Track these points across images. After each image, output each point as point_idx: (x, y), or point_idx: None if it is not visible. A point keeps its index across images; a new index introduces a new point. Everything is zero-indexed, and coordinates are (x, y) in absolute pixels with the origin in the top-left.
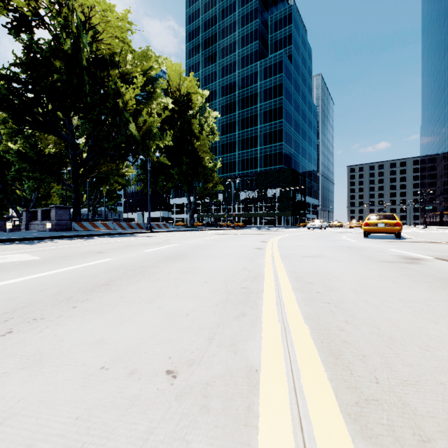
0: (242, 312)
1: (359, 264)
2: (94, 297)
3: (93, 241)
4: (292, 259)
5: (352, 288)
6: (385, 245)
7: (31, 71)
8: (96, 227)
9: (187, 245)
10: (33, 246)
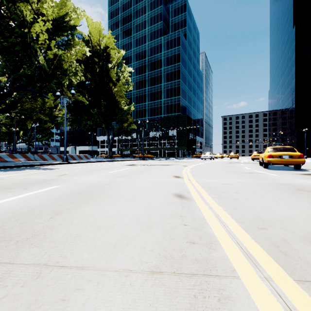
0: None
1: None
2: None
3: None
4: None
5: None
6: None
7: None
8: (15, 159)
9: (73, 187)
10: None
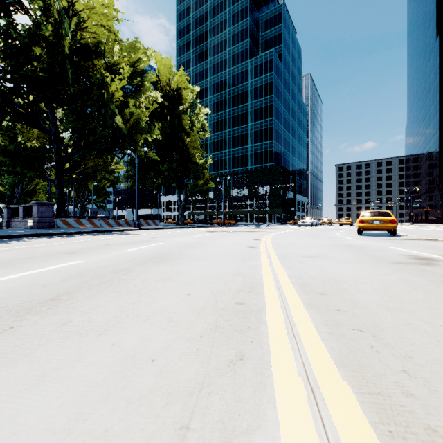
0: (239, 352)
1: (370, 267)
2: (24, 324)
3: (72, 239)
4: (291, 260)
5: (381, 303)
6: (385, 243)
7: (10, 58)
8: (82, 225)
9: (174, 243)
10: (0, 245)
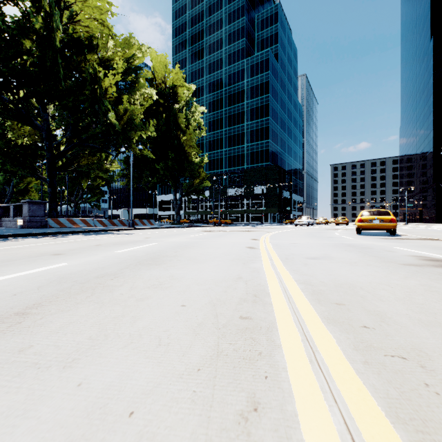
0: (251, 397)
1: (382, 270)
2: None
3: (62, 239)
4: (295, 262)
5: (411, 316)
6: (387, 243)
7: None
8: (75, 224)
9: (169, 244)
10: None
